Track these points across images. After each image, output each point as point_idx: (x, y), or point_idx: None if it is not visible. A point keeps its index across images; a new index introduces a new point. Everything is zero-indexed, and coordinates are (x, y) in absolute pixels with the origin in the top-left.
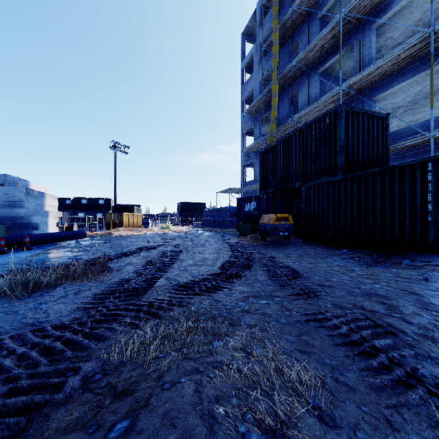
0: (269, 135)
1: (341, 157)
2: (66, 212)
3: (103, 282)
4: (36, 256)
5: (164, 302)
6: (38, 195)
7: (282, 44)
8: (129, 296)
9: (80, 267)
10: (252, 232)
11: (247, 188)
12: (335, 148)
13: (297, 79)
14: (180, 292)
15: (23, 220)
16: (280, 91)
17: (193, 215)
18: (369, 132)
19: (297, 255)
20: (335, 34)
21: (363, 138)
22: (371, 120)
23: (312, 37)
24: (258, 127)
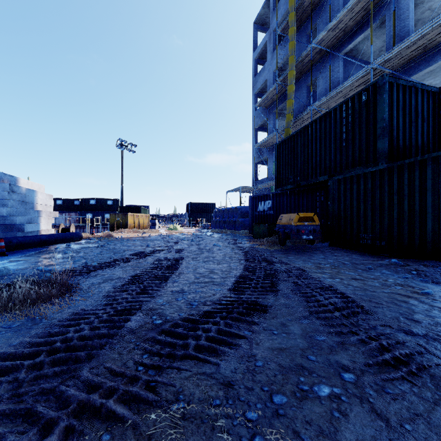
0: (284, 127)
1: (384, 141)
2: (74, 213)
3: (45, 318)
4: (2, 265)
5: (118, 389)
6: (27, 192)
7: (298, 28)
8: (64, 361)
9: (27, 289)
10: (268, 235)
11: (259, 186)
12: (375, 131)
13: (316, 65)
14: (160, 348)
15: (6, 221)
16: (296, 79)
17: (203, 216)
18: (417, 111)
19: (329, 265)
20: (363, 7)
21: (411, 118)
22: (420, 95)
23: (334, 15)
24: (272, 121)
